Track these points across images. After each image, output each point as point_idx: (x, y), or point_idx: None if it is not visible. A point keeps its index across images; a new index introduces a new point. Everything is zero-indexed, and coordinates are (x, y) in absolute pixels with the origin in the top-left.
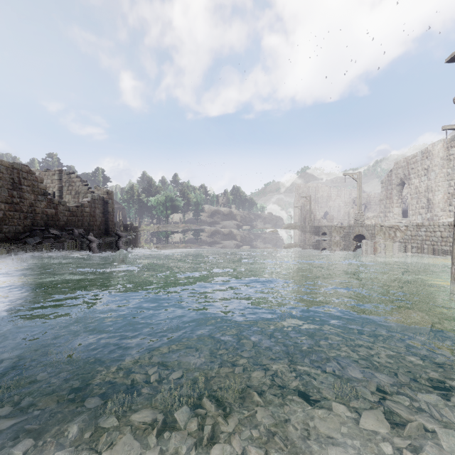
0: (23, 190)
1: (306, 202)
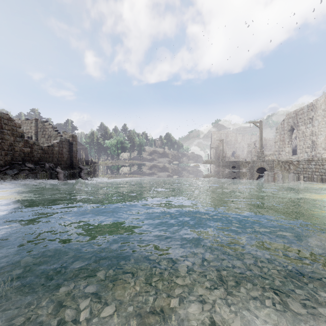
0: (4, 133)
1: (219, 144)
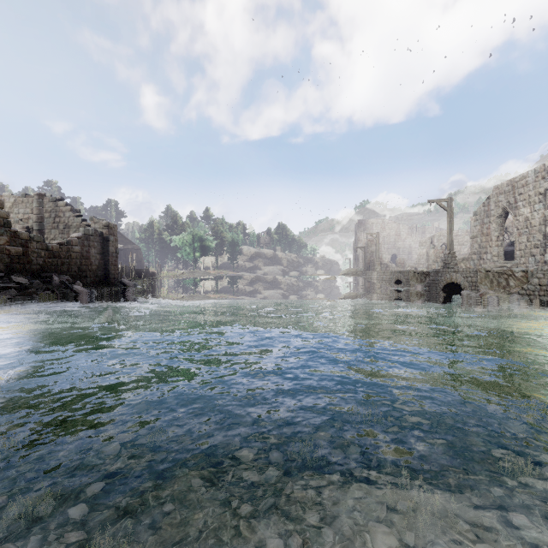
0: None
1: (370, 241)
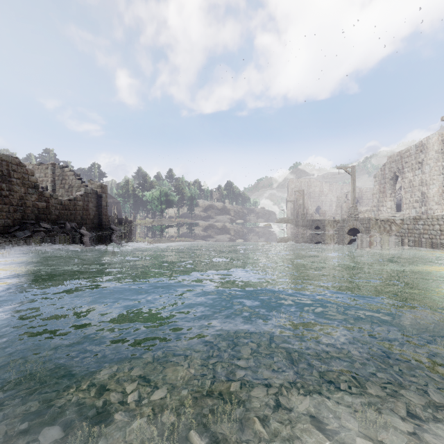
0: (13, 183)
1: (299, 196)
